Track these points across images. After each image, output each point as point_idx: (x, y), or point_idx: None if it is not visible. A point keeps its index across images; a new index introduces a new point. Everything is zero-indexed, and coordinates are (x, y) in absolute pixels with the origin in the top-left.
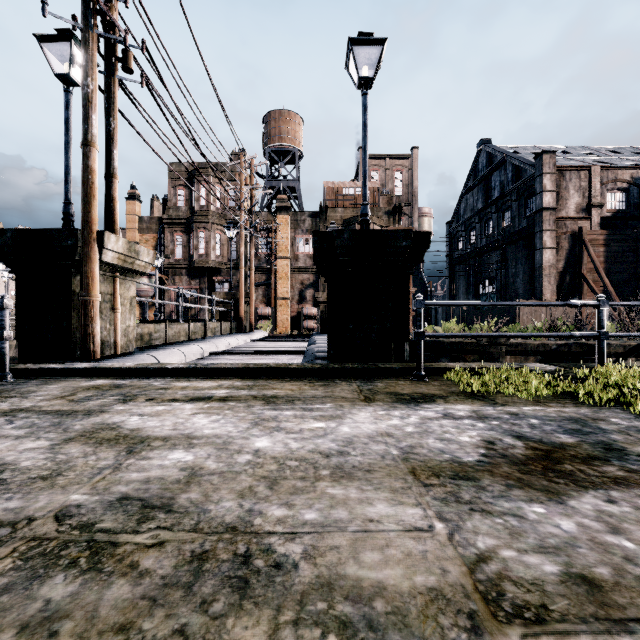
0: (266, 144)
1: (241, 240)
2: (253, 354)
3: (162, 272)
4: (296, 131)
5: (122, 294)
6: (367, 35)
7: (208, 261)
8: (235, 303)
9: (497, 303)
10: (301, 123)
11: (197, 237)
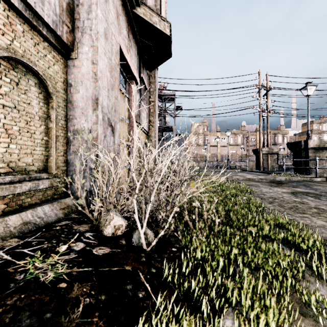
0: None
1: None
2: None
3: None
4: None
5: (270, 158)
6: (306, 83)
7: None
8: None
9: (295, 160)
10: None
11: None
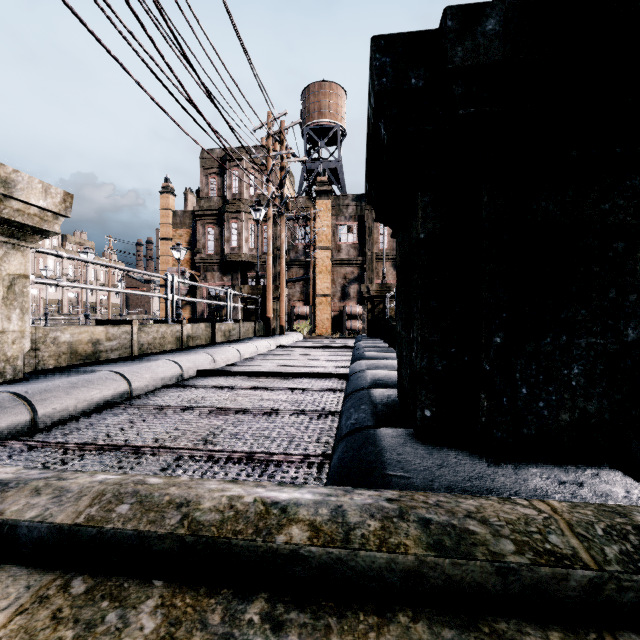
0: (304, 123)
1: (268, 220)
2: (263, 375)
3: (195, 269)
4: (338, 105)
5: None
6: None
7: (240, 254)
8: (262, 299)
9: None
10: (344, 96)
11: (229, 228)
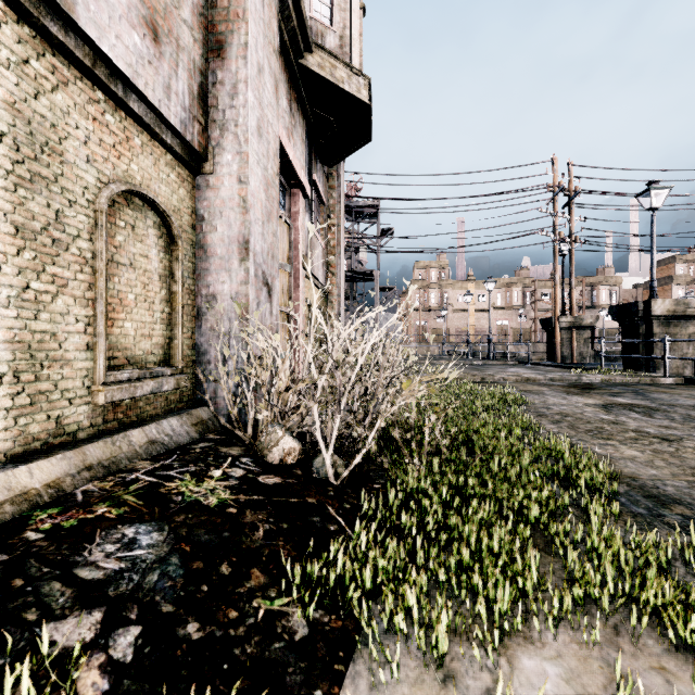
0: None
1: None
2: None
3: None
4: None
5: (578, 337)
6: (649, 183)
7: None
8: None
9: (623, 341)
10: None
11: None
